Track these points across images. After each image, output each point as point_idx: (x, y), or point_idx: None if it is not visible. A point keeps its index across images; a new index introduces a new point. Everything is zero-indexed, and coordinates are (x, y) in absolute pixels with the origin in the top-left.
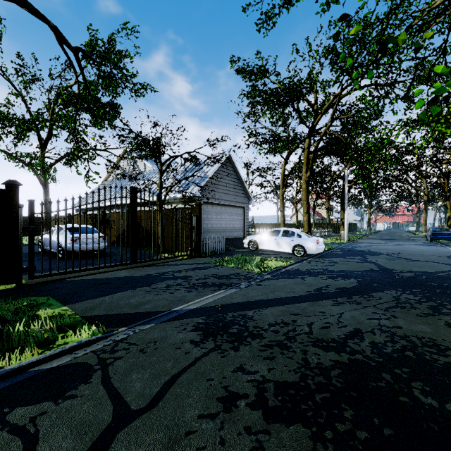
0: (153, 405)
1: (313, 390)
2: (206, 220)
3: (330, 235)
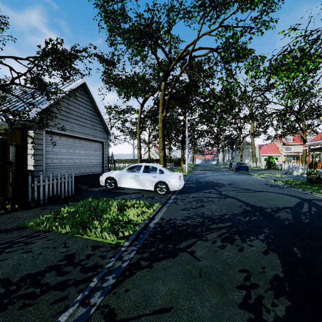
0: None
1: None
2: (50, 154)
3: (173, 168)
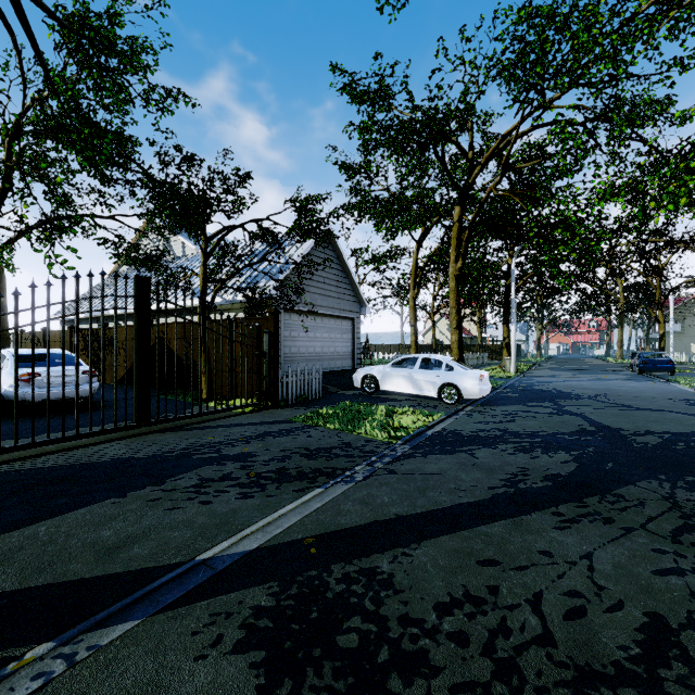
0: None
1: None
2: (288, 341)
3: (486, 364)
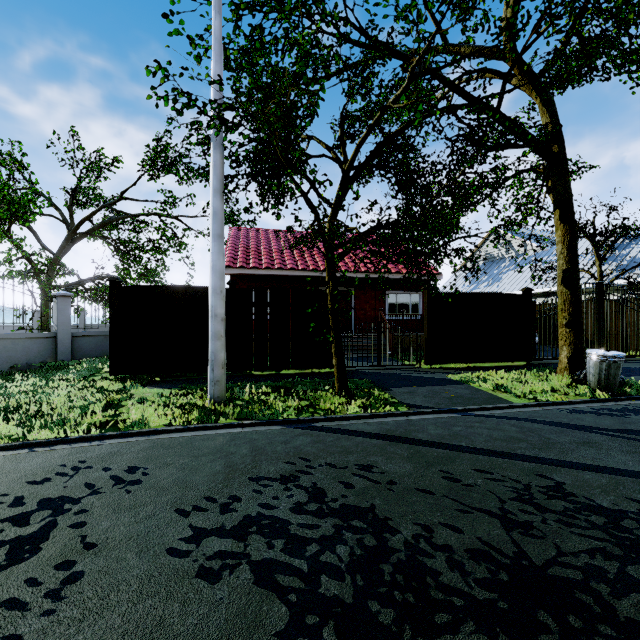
0: None
1: None
2: None
3: None
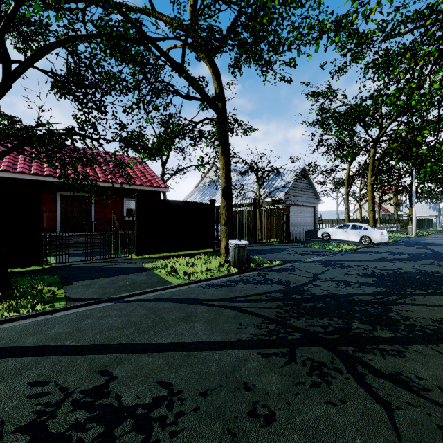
0: (323, 273)
1: (377, 275)
2: None
3: (398, 231)
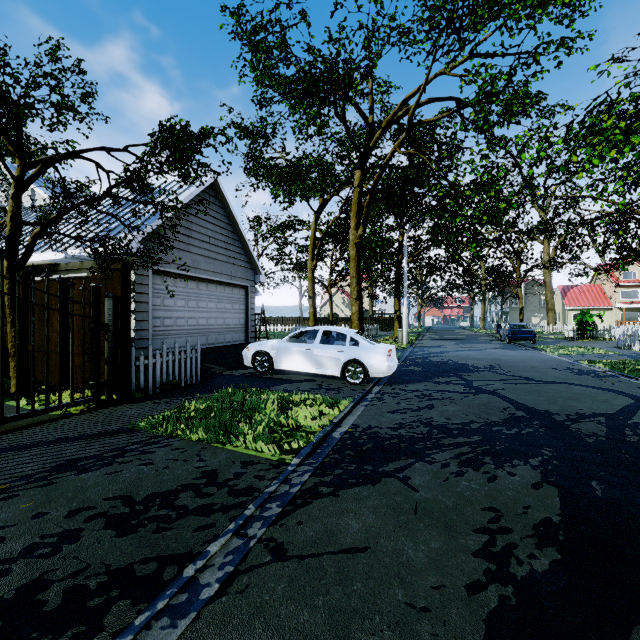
0: None
1: None
2: (159, 311)
3: (378, 335)
